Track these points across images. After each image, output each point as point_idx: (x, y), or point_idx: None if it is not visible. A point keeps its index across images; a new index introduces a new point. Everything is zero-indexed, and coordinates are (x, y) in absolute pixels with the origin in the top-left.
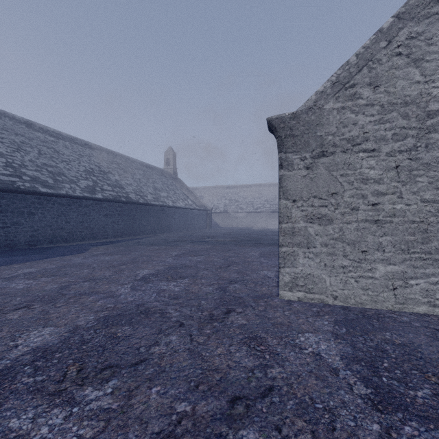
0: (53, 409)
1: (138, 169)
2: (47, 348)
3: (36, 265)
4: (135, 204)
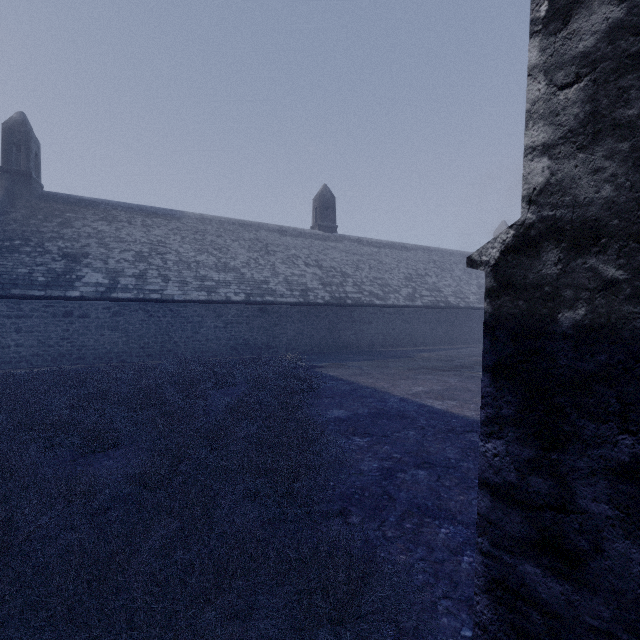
0: (437, 401)
1: (458, 263)
2: (425, 391)
3: (388, 362)
4: (454, 309)
